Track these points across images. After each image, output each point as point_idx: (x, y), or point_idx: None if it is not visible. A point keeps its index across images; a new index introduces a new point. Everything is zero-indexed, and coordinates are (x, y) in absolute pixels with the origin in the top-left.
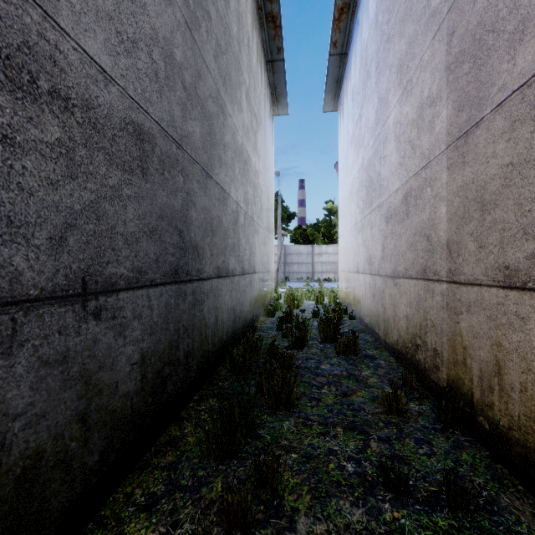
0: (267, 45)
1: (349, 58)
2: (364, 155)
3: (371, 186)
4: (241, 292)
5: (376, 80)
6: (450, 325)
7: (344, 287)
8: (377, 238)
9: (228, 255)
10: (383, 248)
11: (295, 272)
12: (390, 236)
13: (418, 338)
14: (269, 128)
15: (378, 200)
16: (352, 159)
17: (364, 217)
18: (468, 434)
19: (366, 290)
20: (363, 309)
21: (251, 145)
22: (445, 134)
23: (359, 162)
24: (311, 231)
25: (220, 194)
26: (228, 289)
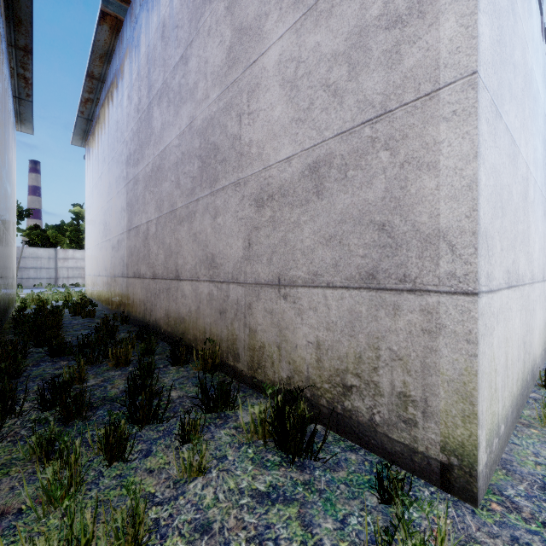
0: (16, 88)
1: (94, 126)
2: (103, 205)
3: (106, 226)
4: (5, 290)
5: (108, 170)
6: (127, 292)
7: (91, 287)
8: (109, 257)
9: (3, 265)
10: (111, 263)
11: (31, 277)
12: (114, 257)
13: (121, 301)
14: (14, 149)
15: (109, 236)
16: (96, 199)
17: (103, 242)
18: (129, 323)
19: (104, 286)
20: (102, 298)
21: (8, 182)
22: (126, 225)
23: (100, 206)
24: (54, 234)
25: (1, 229)
26: (3, 286)
